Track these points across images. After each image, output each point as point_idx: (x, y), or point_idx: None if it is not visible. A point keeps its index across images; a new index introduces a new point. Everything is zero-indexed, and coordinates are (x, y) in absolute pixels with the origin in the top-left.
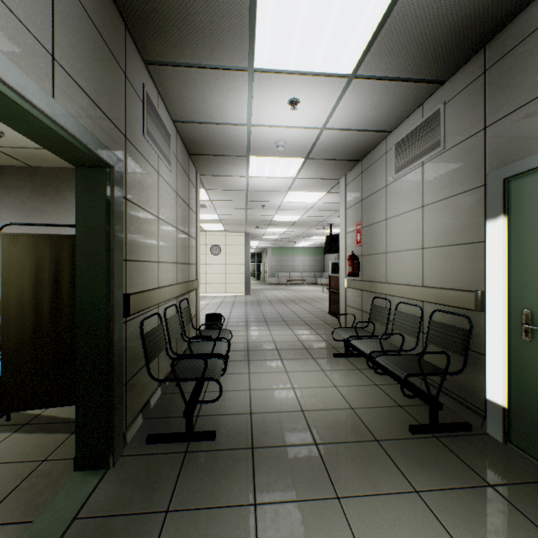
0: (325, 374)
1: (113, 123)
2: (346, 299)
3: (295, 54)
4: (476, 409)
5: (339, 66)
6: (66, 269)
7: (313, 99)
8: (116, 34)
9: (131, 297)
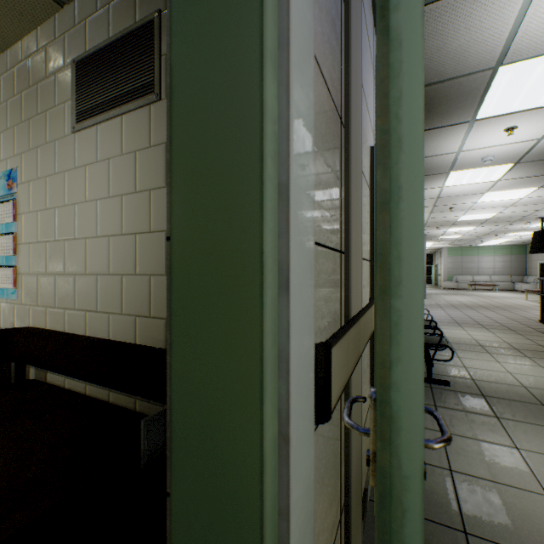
0: None
1: None
2: None
3: (518, 103)
4: None
5: None
6: None
7: (533, 122)
8: None
9: None
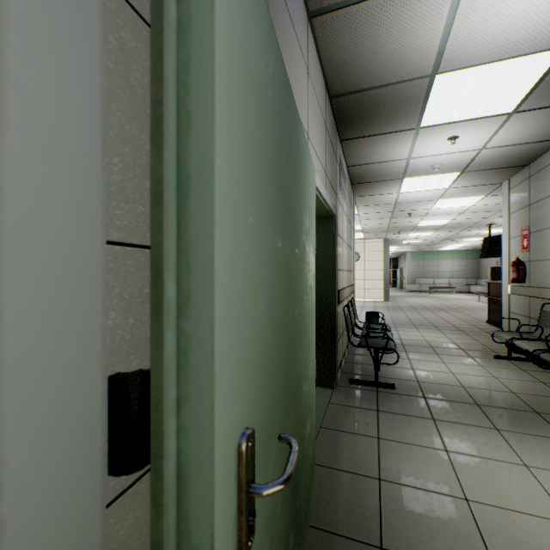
0: (484, 368)
1: (333, 190)
2: (509, 306)
3: (457, 112)
4: None
5: (498, 110)
6: None
7: (472, 133)
8: (334, 136)
9: (339, 292)
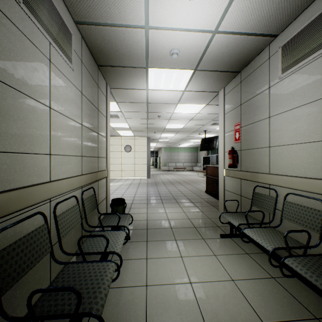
0: (218, 260)
1: None
2: (225, 185)
3: None
4: None
5: None
6: None
7: None
8: None
9: None
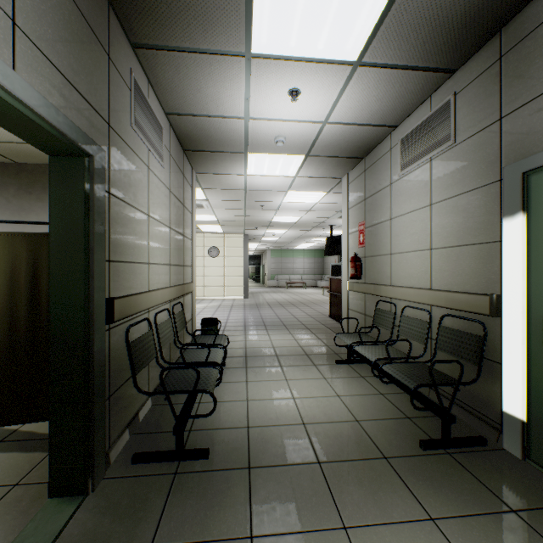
0: (327, 382)
1: (94, 107)
2: (348, 303)
3: (296, 37)
4: (490, 422)
5: (343, 52)
6: (45, 271)
7: (315, 89)
8: (97, 8)
9: (115, 301)
